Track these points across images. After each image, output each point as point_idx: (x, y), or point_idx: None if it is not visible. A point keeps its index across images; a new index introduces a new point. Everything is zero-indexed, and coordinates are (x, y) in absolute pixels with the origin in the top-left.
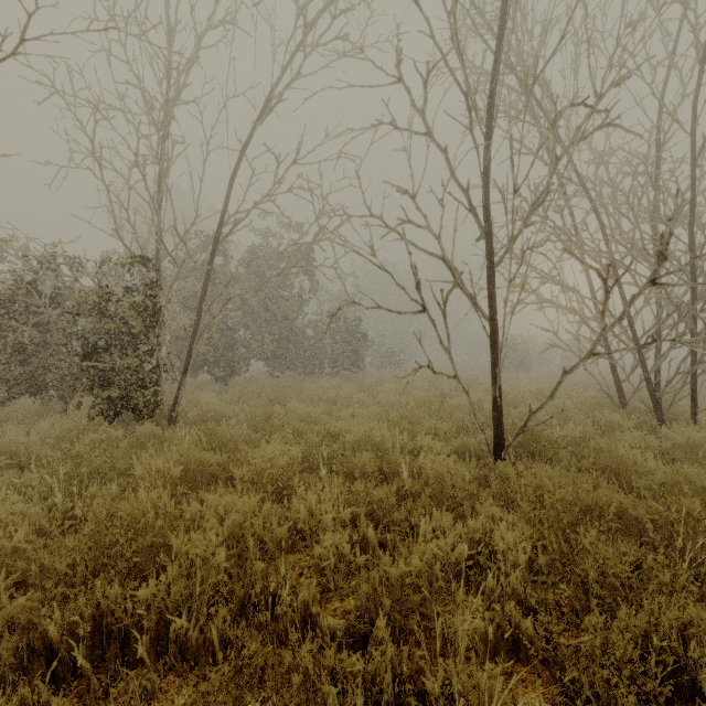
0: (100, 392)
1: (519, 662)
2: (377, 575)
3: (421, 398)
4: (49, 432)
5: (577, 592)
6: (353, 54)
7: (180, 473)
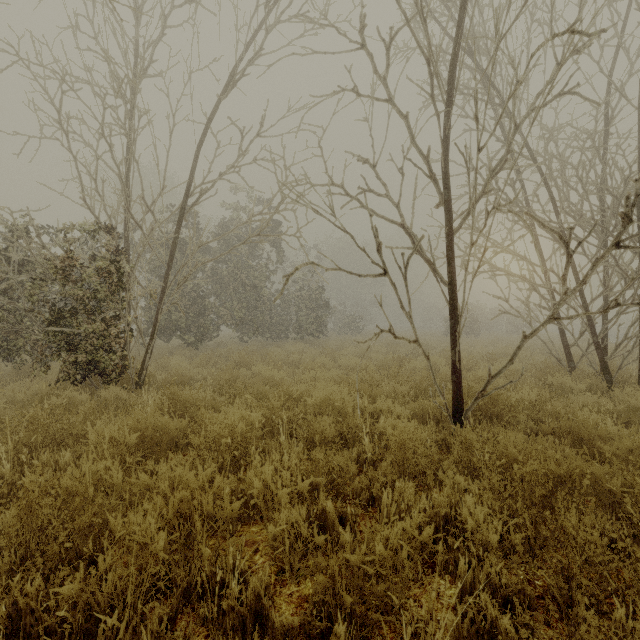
0: (67, 356)
1: None
2: (336, 565)
3: (380, 362)
4: (15, 396)
5: (558, 580)
6: (315, 33)
7: (135, 441)
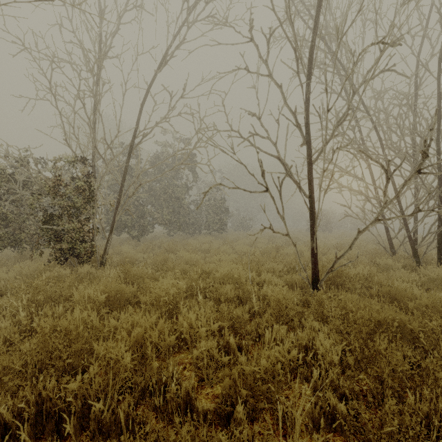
0: (55, 245)
1: (335, 433)
2: (237, 372)
3: (264, 249)
4: (21, 271)
5: (375, 383)
6: (220, 27)
7: (104, 299)
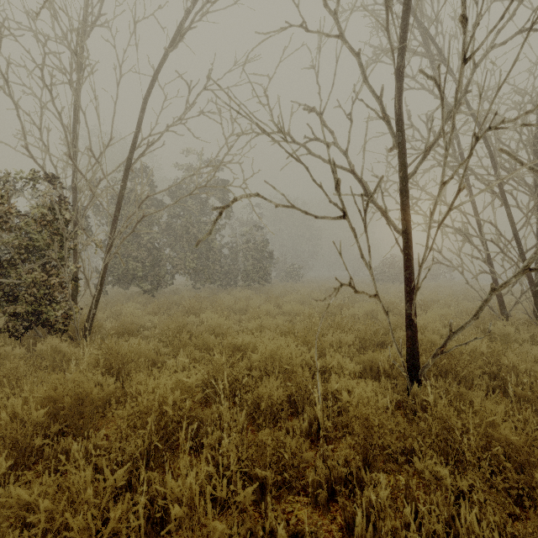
0: (6, 307)
1: None
2: None
3: (322, 309)
4: None
5: None
6: None
7: (42, 418)
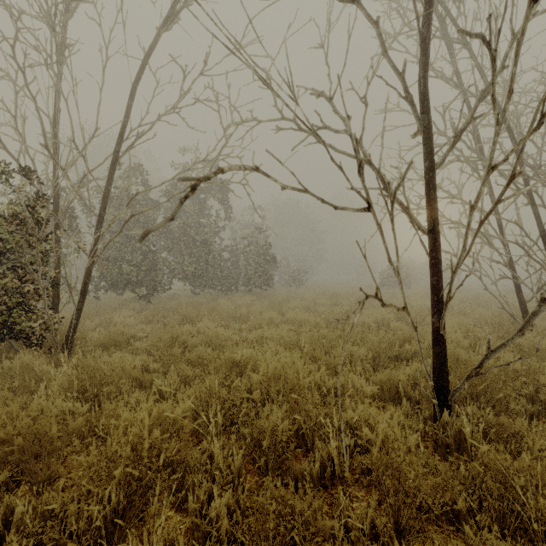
0: None
1: None
2: None
3: (329, 317)
4: None
5: None
6: None
7: None
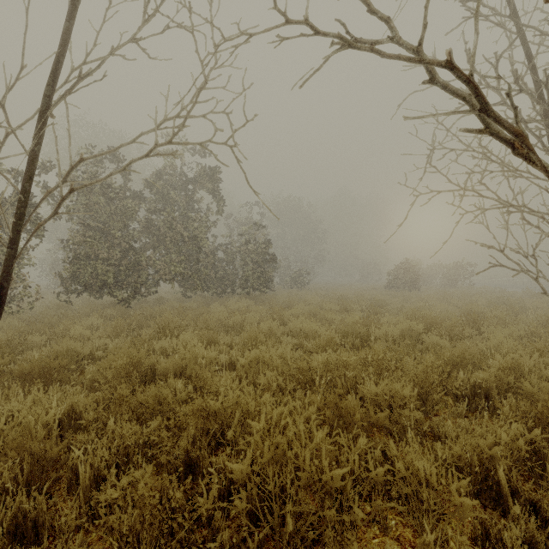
0: None
1: None
2: None
3: (343, 328)
4: None
5: None
6: None
7: None
